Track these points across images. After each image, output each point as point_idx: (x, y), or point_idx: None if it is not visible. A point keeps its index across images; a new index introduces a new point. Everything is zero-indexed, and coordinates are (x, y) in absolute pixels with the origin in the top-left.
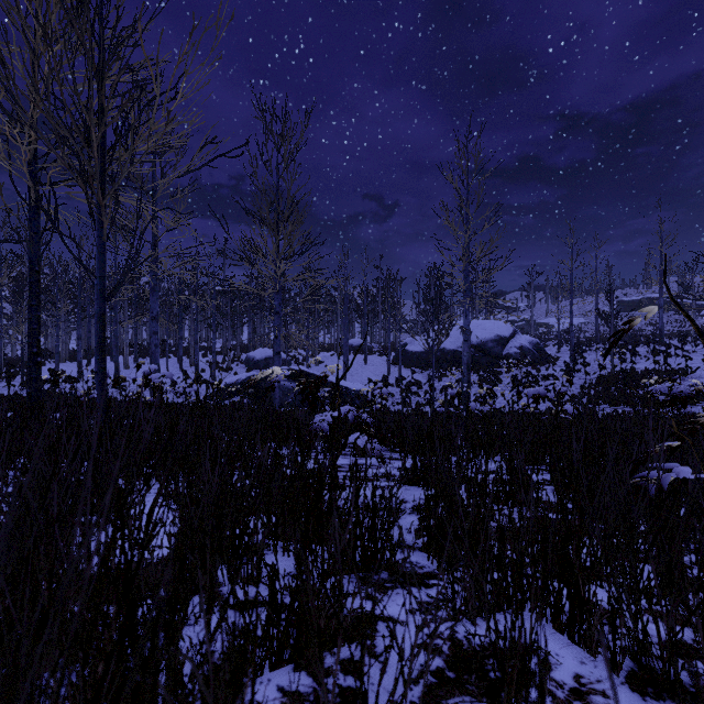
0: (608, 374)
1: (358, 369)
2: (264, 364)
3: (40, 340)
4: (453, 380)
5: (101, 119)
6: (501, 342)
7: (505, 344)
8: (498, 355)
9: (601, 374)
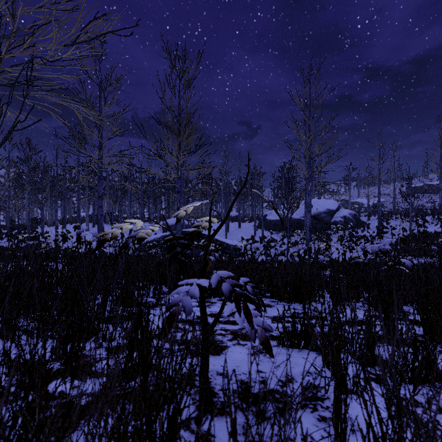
0: (408, 235)
1: (234, 231)
2: (174, 228)
3: None
4: (298, 238)
5: None
6: (330, 213)
7: (333, 215)
8: (328, 222)
9: (403, 235)
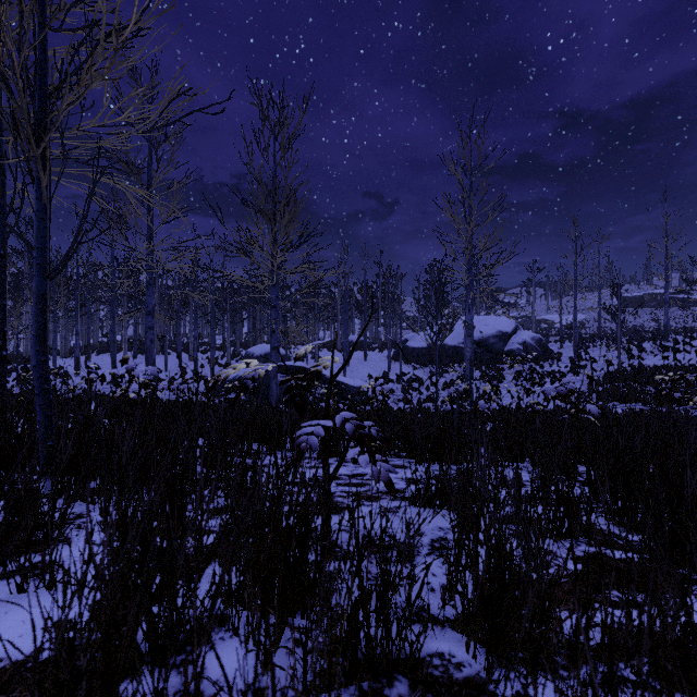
0: (615, 370)
1: (358, 365)
2: (263, 360)
3: (5, 332)
4: (455, 376)
5: (41, 53)
6: (503, 338)
7: (507, 340)
8: (500, 351)
9: (608, 370)
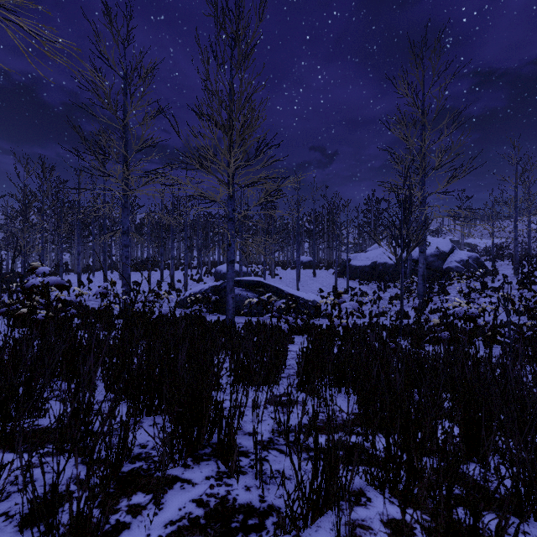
0: None
1: (308, 280)
2: None
3: None
4: (397, 291)
5: None
6: (441, 257)
7: (445, 259)
8: (439, 269)
9: None
